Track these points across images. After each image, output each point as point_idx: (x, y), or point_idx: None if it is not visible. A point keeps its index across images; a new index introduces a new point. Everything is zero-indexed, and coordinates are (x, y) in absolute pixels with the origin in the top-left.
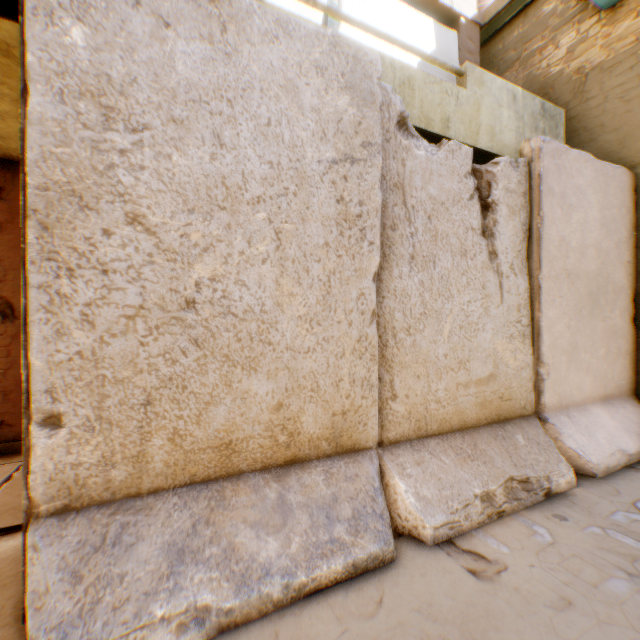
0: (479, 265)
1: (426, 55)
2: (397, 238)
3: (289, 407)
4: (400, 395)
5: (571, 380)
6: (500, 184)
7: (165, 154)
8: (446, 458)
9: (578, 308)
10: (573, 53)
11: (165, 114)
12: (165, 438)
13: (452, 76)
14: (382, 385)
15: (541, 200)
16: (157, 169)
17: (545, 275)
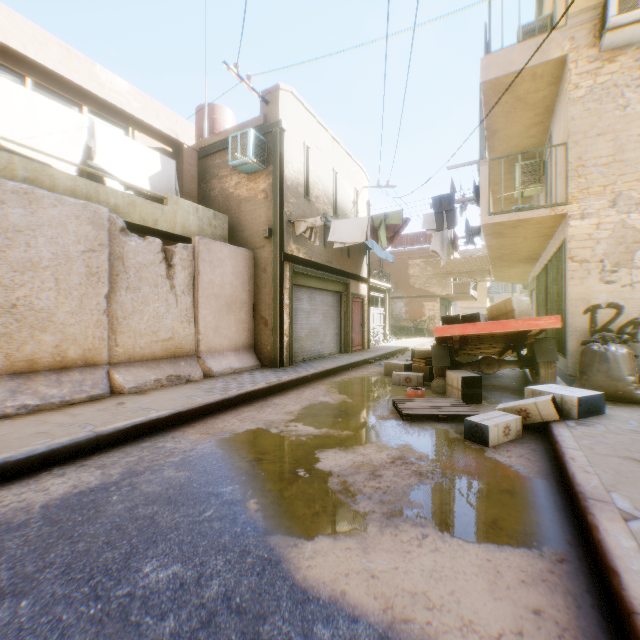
0: (165, 291)
1: (144, 189)
2: (120, 280)
3: (63, 347)
4: (121, 345)
5: (217, 341)
6: (178, 256)
7: (6, 250)
8: (142, 369)
9: (221, 310)
10: (237, 186)
11: (6, 236)
12: (4, 356)
13: (171, 186)
14: (111, 340)
15: (199, 264)
16: (2, 256)
17: (201, 296)
